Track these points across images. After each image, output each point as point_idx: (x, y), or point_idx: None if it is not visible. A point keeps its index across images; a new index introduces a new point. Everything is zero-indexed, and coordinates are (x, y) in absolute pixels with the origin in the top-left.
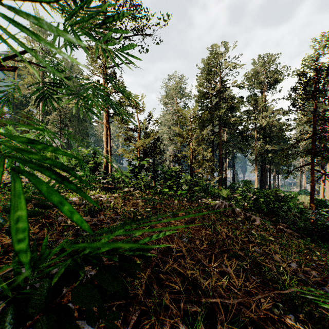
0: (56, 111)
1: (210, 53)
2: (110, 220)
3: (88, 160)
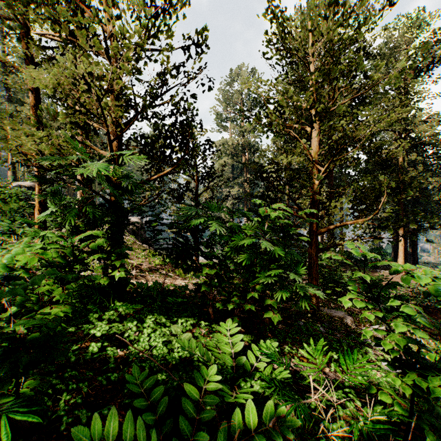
0: None
1: None
2: None
3: None
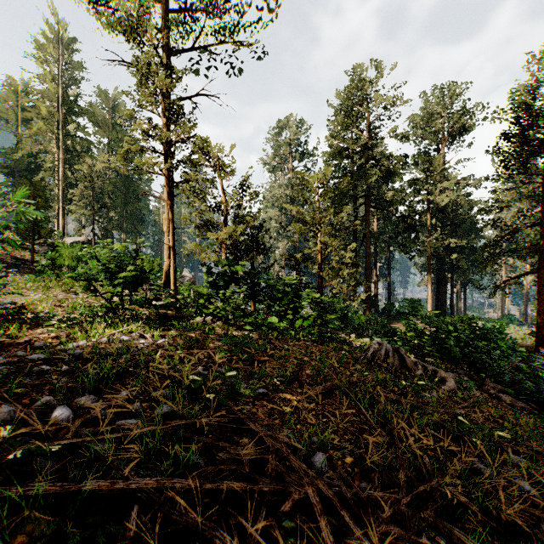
0: (86, 181)
1: (351, 80)
2: (141, 404)
3: (127, 263)
